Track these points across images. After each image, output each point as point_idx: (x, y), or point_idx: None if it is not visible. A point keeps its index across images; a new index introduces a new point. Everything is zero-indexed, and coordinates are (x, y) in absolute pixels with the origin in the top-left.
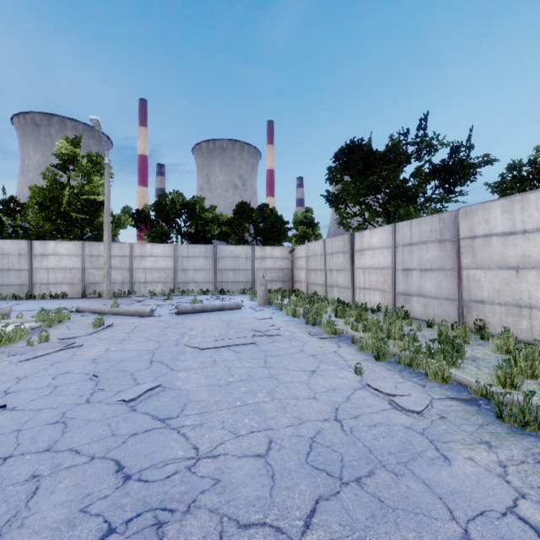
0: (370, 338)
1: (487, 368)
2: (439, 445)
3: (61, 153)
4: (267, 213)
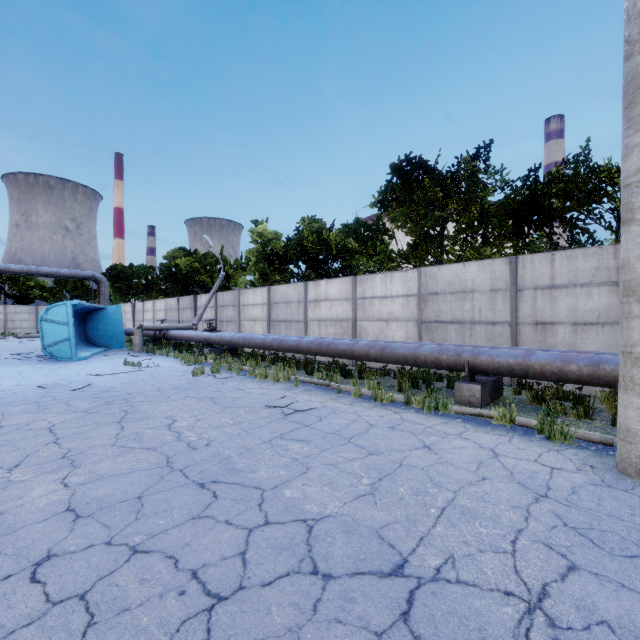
0: None
1: None
2: None
3: None
4: (80, 285)
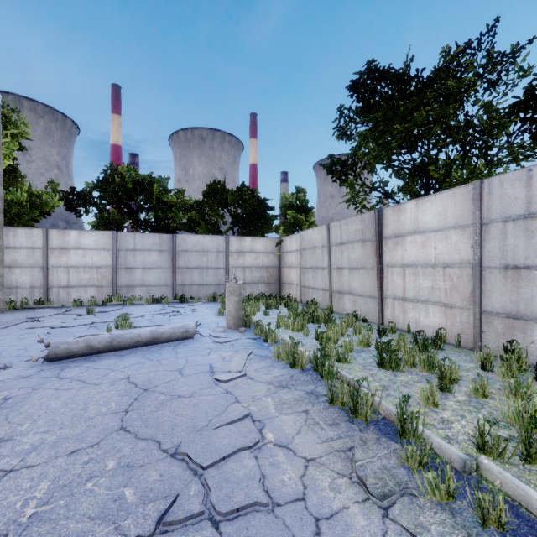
0: None
1: None
2: None
3: None
4: (247, 194)
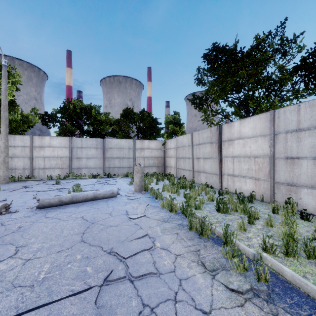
0: None
1: None
2: None
3: None
4: (146, 115)
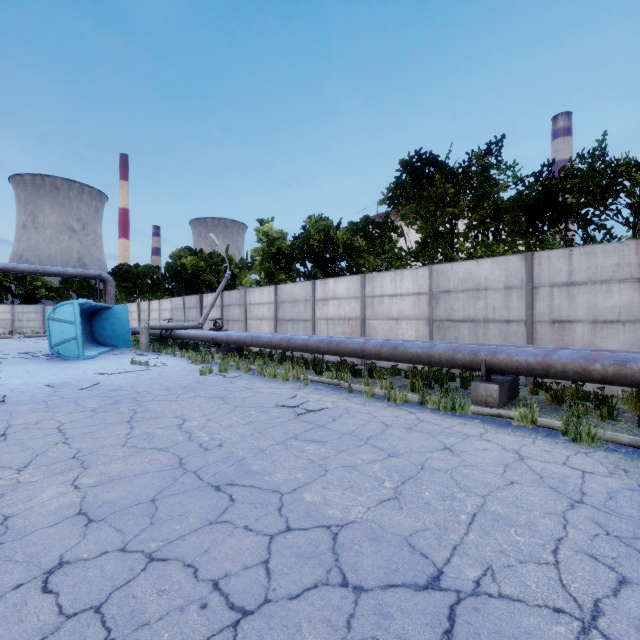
0: None
1: None
2: None
3: None
4: (86, 285)
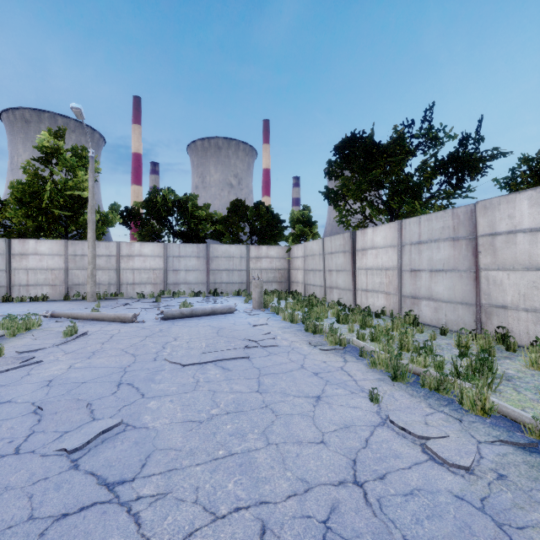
0: (381, 351)
1: (528, 391)
2: (514, 536)
3: (43, 146)
4: (263, 210)
